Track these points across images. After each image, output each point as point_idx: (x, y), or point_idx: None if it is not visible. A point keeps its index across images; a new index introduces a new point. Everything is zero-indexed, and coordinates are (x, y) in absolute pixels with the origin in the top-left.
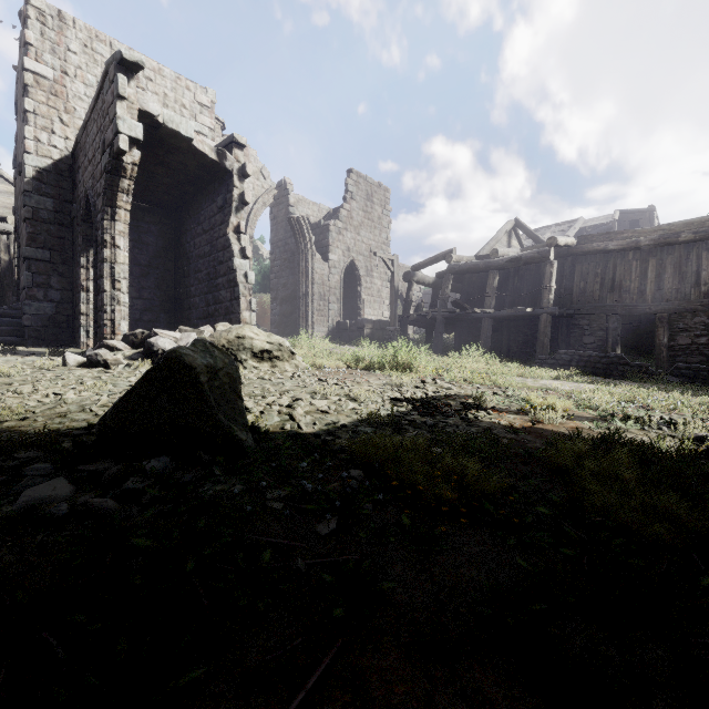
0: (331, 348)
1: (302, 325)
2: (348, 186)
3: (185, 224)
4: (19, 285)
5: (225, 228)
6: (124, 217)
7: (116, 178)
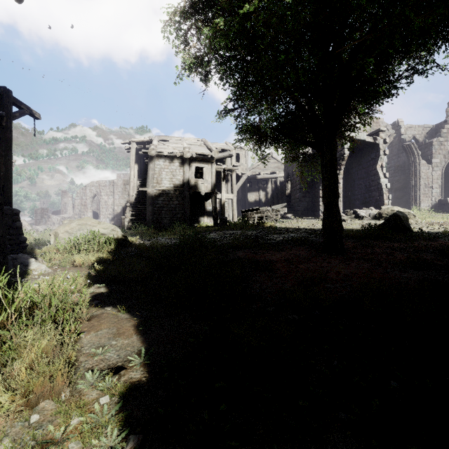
0: (434, 215)
1: (412, 203)
2: (448, 113)
3: (351, 165)
4: (290, 197)
5: (375, 167)
6: (341, 173)
7: (341, 162)
